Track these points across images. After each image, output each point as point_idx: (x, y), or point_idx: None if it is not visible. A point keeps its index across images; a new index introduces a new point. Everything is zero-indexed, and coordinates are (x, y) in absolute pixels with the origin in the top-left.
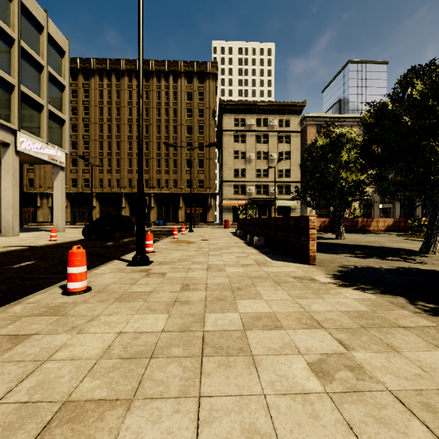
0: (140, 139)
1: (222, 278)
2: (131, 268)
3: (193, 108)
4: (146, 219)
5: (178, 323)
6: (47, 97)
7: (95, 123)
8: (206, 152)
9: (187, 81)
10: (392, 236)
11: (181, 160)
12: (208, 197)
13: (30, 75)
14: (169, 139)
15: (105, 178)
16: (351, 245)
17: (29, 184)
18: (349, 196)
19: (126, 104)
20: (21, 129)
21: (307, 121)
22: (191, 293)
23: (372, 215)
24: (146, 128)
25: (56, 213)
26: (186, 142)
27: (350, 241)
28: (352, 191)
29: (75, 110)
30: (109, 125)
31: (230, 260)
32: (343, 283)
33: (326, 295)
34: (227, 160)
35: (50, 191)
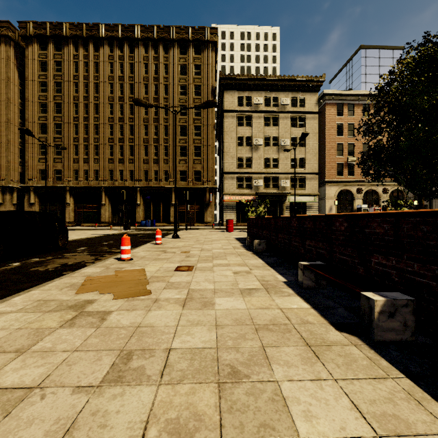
0: None
1: None
2: None
3: (187, 83)
4: (131, 219)
5: None
6: None
7: (69, 102)
8: (203, 137)
9: (181, 51)
10: None
11: (173, 147)
12: (206, 192)
13: None
14: (159, 122)
15: (81, 169)
16: None
17: None
18: None
19: (106, 79)
20: None
21: (326, 99)
22: None
23: None
24: (131, 108)
25: None
26: (179, 125)
27: None
28: None
29: (44, 87)
30: (86, 104)
31: None
32: None
33: None
34: (229, 147)
35: (15, 184)
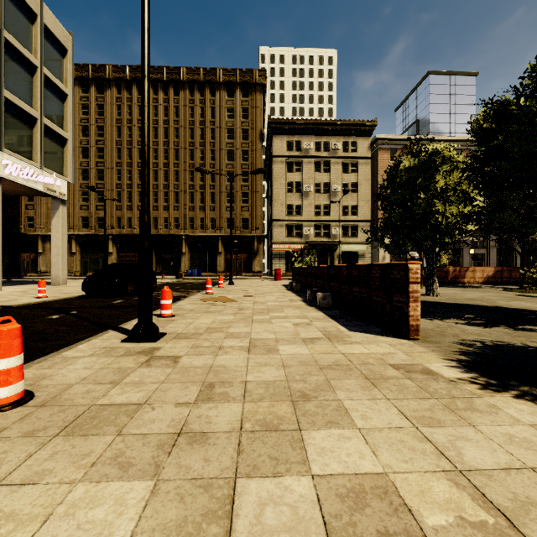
0: (144, 143)
1: (273, 368)
2: (127, 347)
3: (235, 127)
4: (176, 268)
5: (168, 522)
6: (42, 107)
7: (112, 147)
8: (251, 184)
9: (228, 94)
10: (499, 291)
11: (220, 193)
12: (254, 240)
13: (18, 77)
14: (205, 167)
15: (124, 216)
16: (453, 305)
17: (27, 223)
18: (446, 237)
19: (151, 123)
20: (4, 149)
21: (379, 144)
22: (215, 410)
23: (460, 262)
24: (176, 153)
25: (55, 260)
26: (226, 171)
27: (447, 299)
28: (449, 230)
29: (86, 131)
30: (129, 149)
31: (284, 331)
32: (488, 381)
33: (474, 414)
34: (278, 193)
35: None
